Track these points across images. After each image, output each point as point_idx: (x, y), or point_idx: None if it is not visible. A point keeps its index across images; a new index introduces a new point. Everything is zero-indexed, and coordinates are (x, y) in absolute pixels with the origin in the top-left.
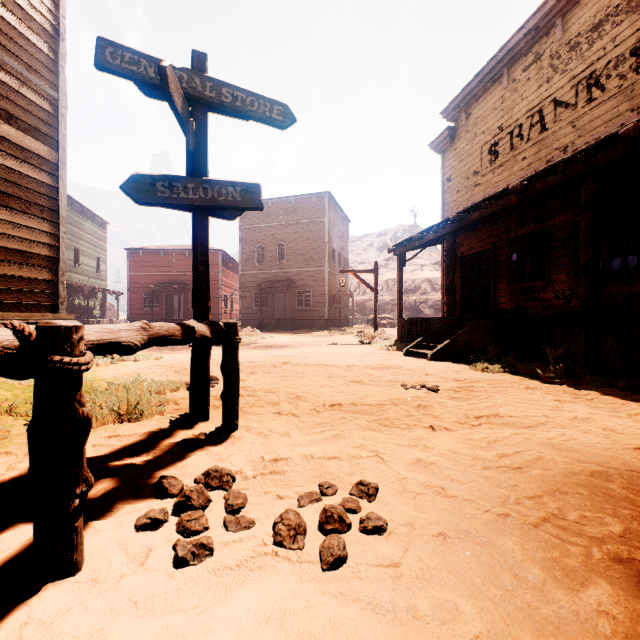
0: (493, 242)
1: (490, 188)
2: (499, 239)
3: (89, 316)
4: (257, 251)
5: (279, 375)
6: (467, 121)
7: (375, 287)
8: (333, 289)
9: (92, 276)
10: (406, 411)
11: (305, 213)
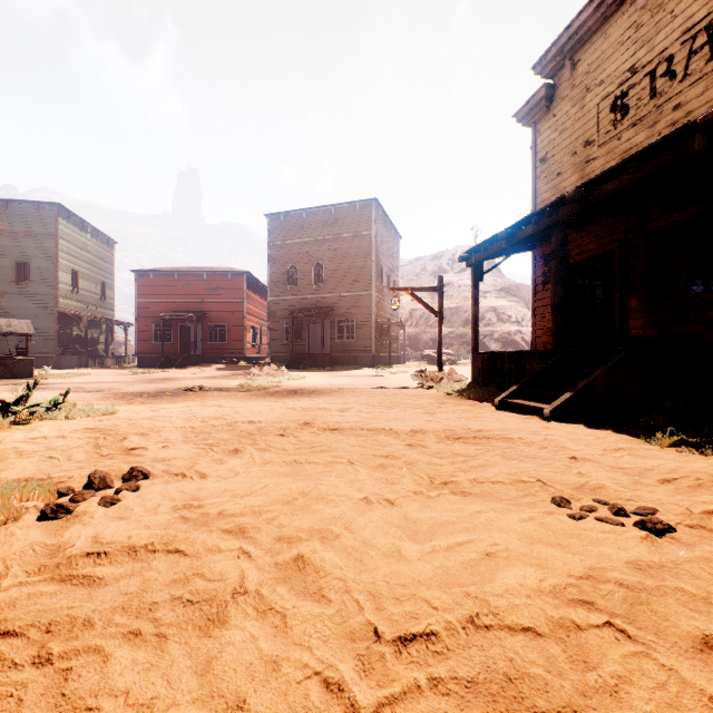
0: (619, 240)
1: (613, 161)
2: (630, 234)
3: (91, 351)
4: (289, 272)
5: (282, 460)
6: (574, 72)
7: (439, 310)
8: (381, 318)
9: (95, 304)
10: (712, 709)
11: (347, 225)
